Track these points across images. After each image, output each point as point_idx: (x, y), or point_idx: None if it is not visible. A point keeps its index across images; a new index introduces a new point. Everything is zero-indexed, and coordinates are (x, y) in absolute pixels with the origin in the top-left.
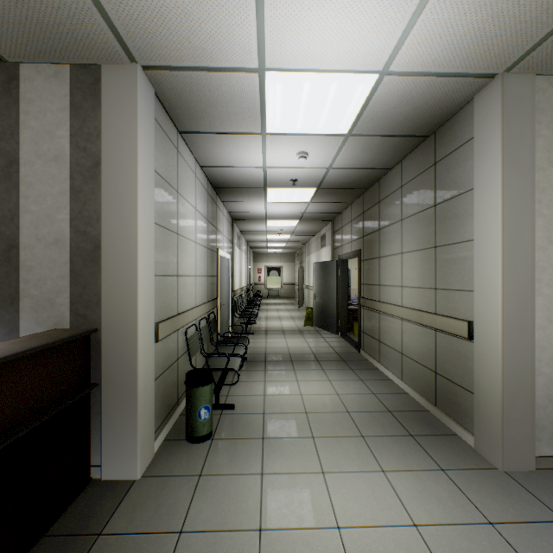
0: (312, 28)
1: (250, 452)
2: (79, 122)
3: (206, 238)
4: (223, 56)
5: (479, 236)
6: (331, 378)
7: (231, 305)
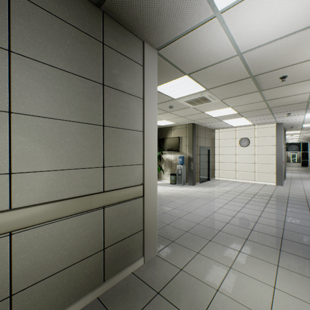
0: (291, 2)
1: None
2: None
3: None
4: None
5: (148, 130)
6: None
7: None
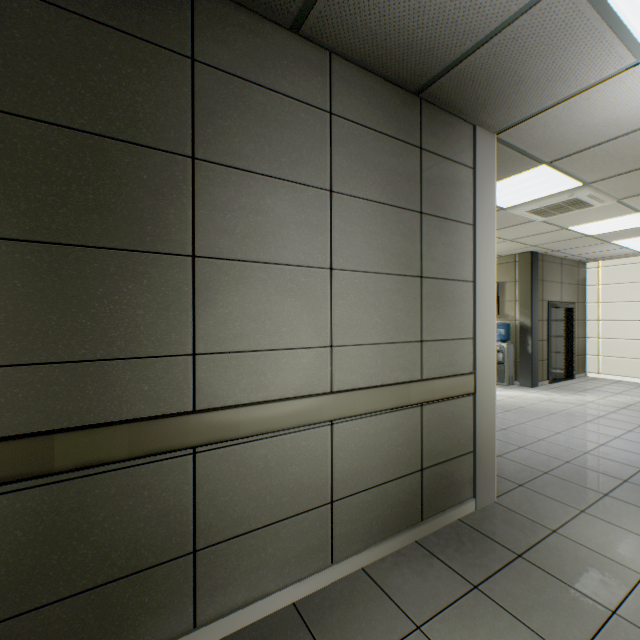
0: None
1: None
2: None
3: None
4: None
5: (482, 280)
6: None
7: None
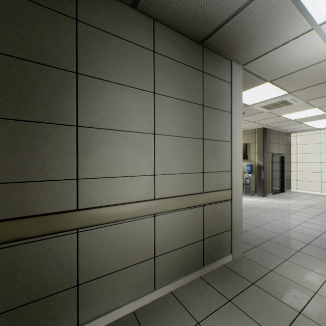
0: None
1: None
2: None
3: None
4: None
5: (235, 141)
6: None
7: None
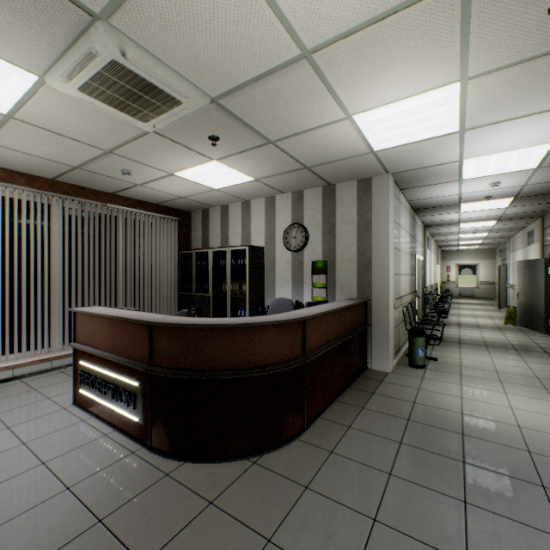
0: (494, 144)
1: (451, 377)
2: (360, 205)
3: (409, 248)
4: (437, 162)
5: None
6: (526, 360)
7: (423, 299)
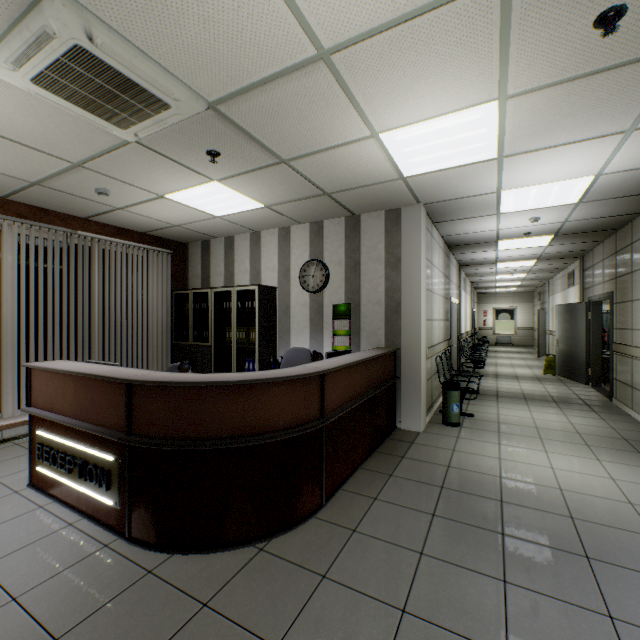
0: (534, 174)
1: (489, 435)
2: (389, 239)
3: (443, 289)
4: (473, 192)
5: None
6: (566, 414)
7: (458, 347)
